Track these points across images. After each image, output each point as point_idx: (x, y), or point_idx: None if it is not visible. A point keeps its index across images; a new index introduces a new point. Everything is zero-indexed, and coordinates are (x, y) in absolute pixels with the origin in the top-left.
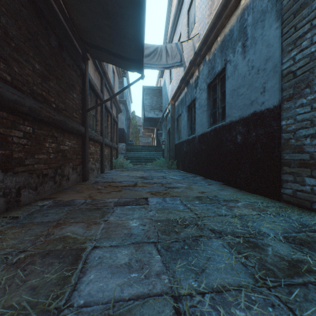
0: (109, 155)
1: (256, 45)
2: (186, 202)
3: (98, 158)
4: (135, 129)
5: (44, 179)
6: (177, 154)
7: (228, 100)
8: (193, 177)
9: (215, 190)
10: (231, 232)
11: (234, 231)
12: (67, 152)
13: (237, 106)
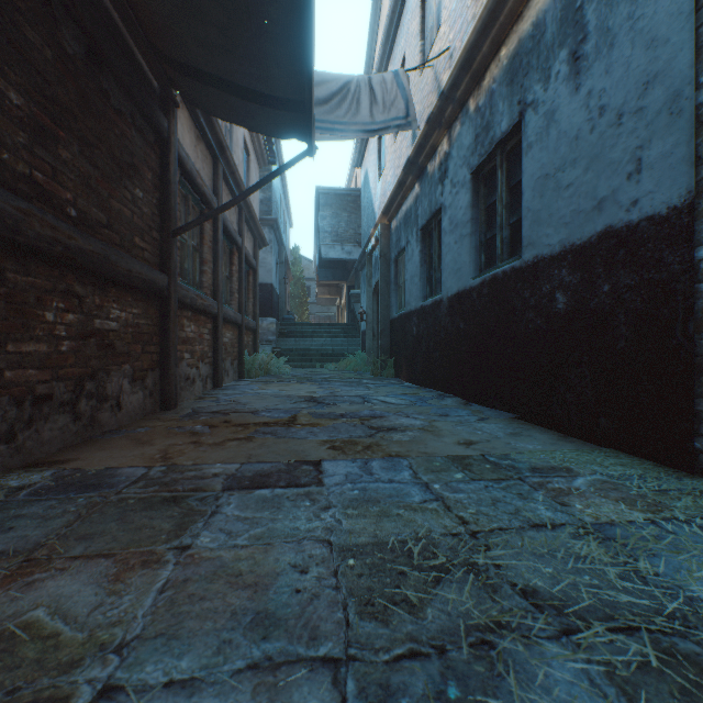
0: (236, 346)
1: (612, 48)
2: (430, 476)
3: (206, 352)
4: (299, 287)
5: (38, 410)
6: (397, 342)
7: (531, 205)
8: (436, 400)
9: (499, 437)
10: (597, 606)
11: (606, 599)
12: (115, 338)
13: (556, 217)
